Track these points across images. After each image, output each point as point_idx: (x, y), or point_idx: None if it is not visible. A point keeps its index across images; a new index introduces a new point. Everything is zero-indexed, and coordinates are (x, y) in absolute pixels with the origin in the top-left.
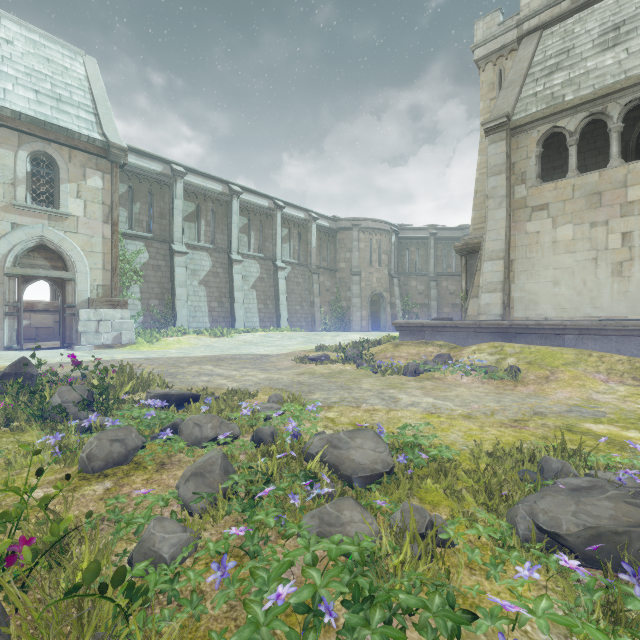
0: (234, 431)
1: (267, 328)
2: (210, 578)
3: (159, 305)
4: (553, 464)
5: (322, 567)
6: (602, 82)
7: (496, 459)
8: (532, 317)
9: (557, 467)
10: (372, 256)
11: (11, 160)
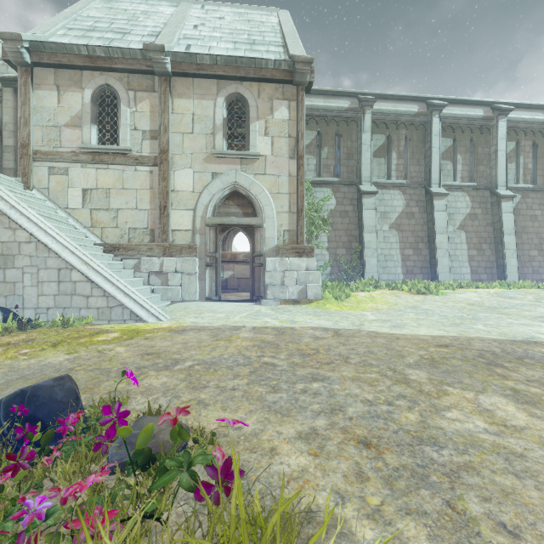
0: None
1: (482, 282)
2: None
3: (346, 254)
4: None
5: None
6: None
7: None
8: None
9: None
10: None
11: (211, 110)
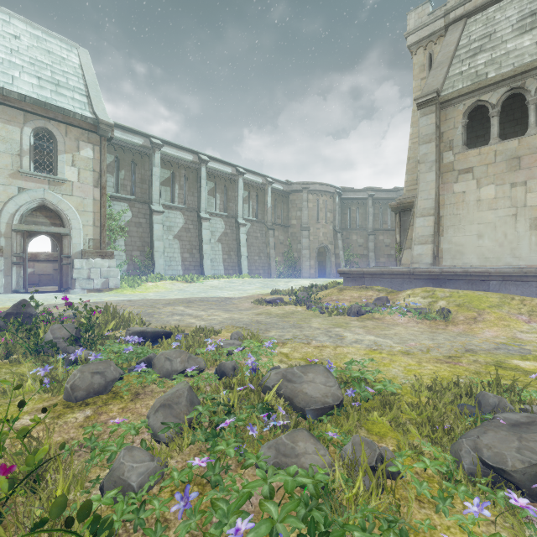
0: (200, 365)
1: (230, 275)
2: (173, 508)
3: (140, 256)
4: (490, 399)
5: (278, 497)
6: (521, 61)
7: (435, 393)
8: (459, 265)
9: (494, 402)
10: (319, 214)
11: (18, 135)
